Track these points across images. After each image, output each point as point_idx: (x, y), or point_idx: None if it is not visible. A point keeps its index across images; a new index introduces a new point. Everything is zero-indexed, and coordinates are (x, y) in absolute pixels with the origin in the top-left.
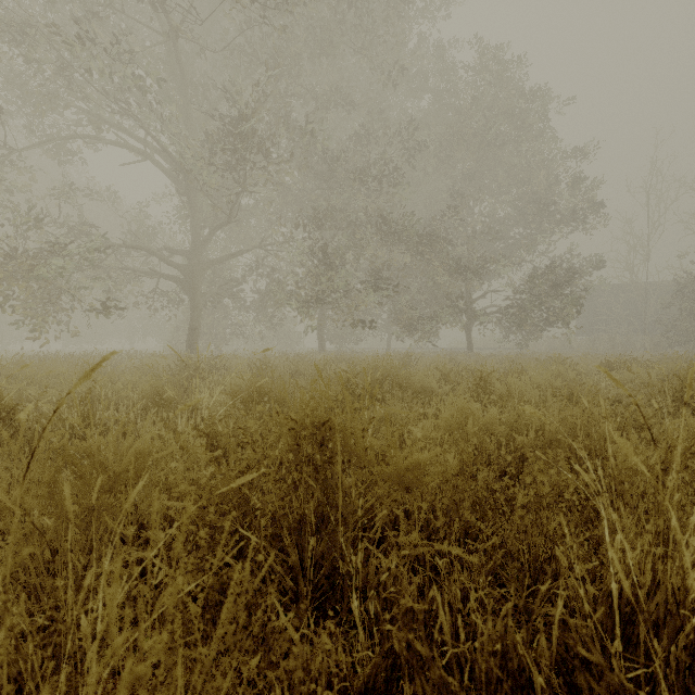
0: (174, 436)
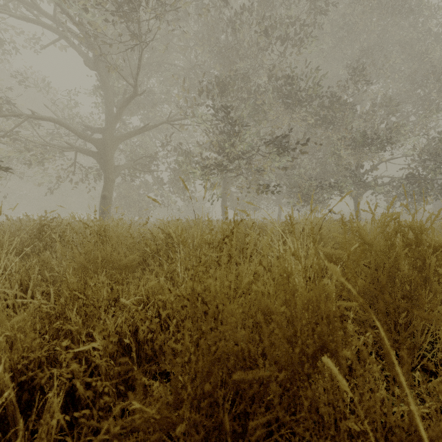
0: None
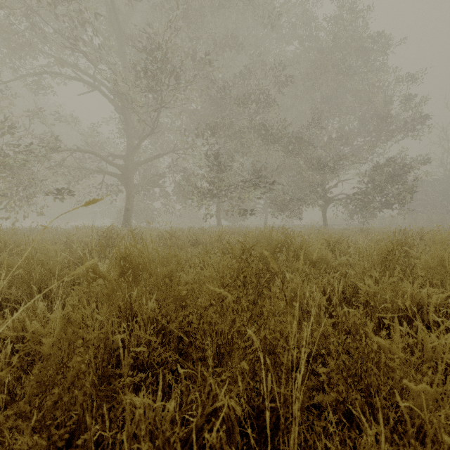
0: None
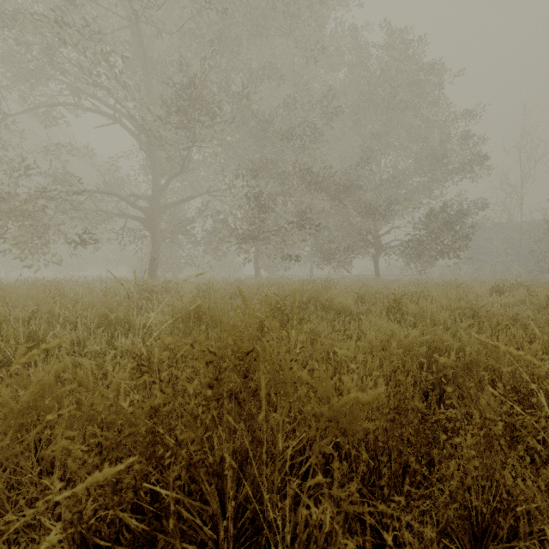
0: (95, 362)
